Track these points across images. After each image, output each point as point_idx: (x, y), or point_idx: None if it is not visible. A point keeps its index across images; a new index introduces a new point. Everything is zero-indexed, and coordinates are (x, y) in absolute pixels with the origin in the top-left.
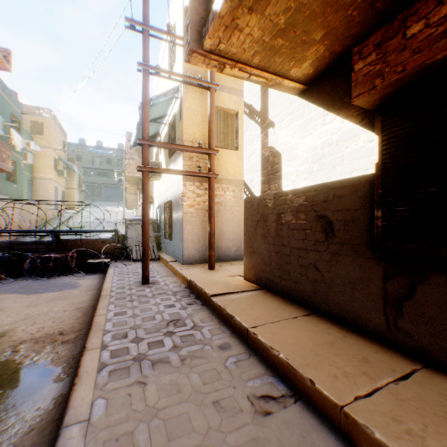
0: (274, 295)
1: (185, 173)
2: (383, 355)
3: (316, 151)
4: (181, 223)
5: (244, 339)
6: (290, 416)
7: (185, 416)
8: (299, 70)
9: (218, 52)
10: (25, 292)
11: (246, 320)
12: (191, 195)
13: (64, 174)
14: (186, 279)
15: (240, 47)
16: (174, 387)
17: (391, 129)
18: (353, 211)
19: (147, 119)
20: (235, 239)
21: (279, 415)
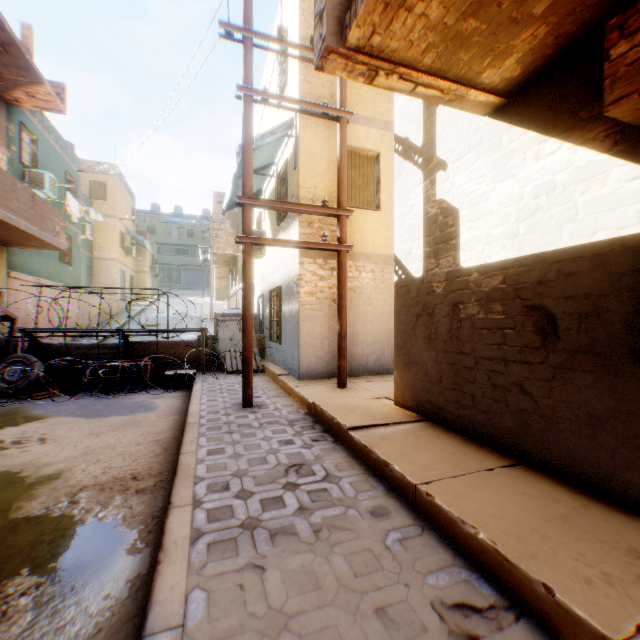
0: (447, 431)
1: (304, 245)
2: None
3: (524, 202)
4: (297, 319)
5: (409, 502)
6: None
7: (333, 632)
8: (496, 73)
9: (370, 49)
10: (84, 415)
11: (410, 471)
12: (310, 278)
13: (132, 253)
14: (306, 402)
15: (405, 39)
16: (310, 579)
17: None
18: (596, 299)
19: (249, 167)
20: (375, 342)
21: None
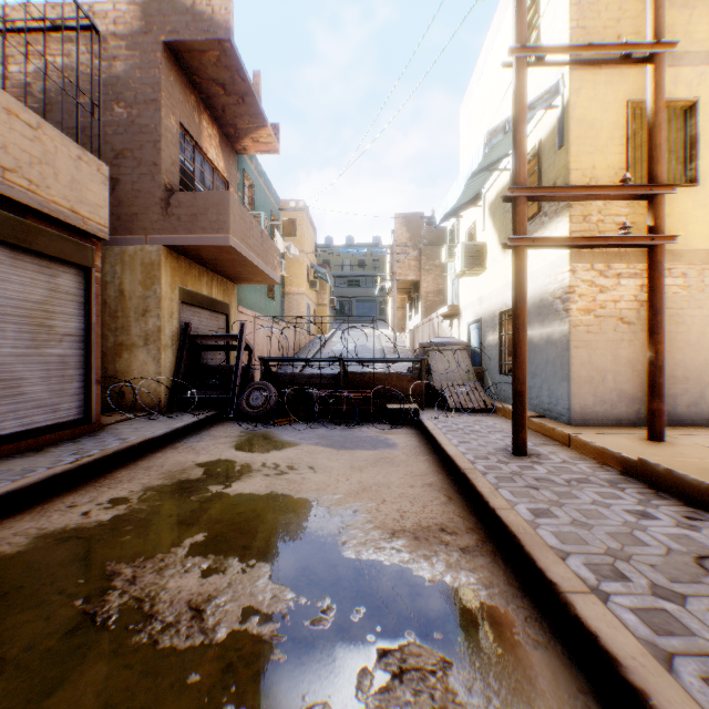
0: None
1: (598, 242)
2: None
3: None
4: (565, 345)
5: None
6: None
7: None
8: None
9: None
10: (330, 446)
11: None
12: (585, 290)
13: (316, 286)
14: (614, 457)
15: None
16: None
17: None
18: None
19: (523, 149)
20: (687, 379)
21: None
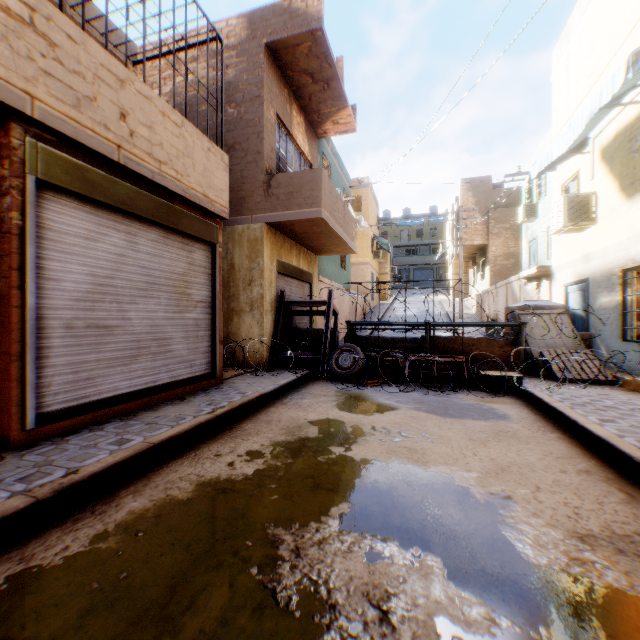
0: None
1: None
2: None
3: None
4: None
5: None
6: None
7: None
8: None
9: None
10: (432, 412)
11: None
12: None
13: (379, 256)
14: None
15: None
16: None
17: None
18: None
19: None
20: None
21: None
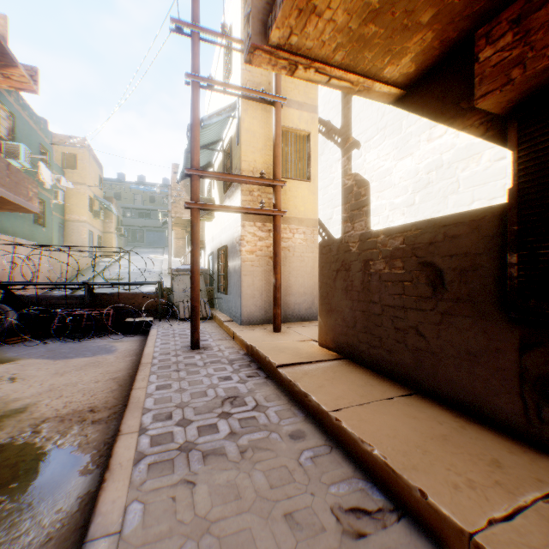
0: (360, 367)
1: (244, 211)
2: (521, 456)
3: (419, 176)
4: (239, 274)
5: (323, 426)
6: (393, 541)
7: (247, 534)
8: (396, 69)
9: (289, 47)
10: (52, 357)
11: (324, 401)
12: (251, 239)
13: (100, 216)
14: (245, 344)
15: (318, 39)
16: (232, 491)
17: (532, 140)
18: (473, 257)
19: (196, 143)
20: (307, 293)
21: (377, 539)
